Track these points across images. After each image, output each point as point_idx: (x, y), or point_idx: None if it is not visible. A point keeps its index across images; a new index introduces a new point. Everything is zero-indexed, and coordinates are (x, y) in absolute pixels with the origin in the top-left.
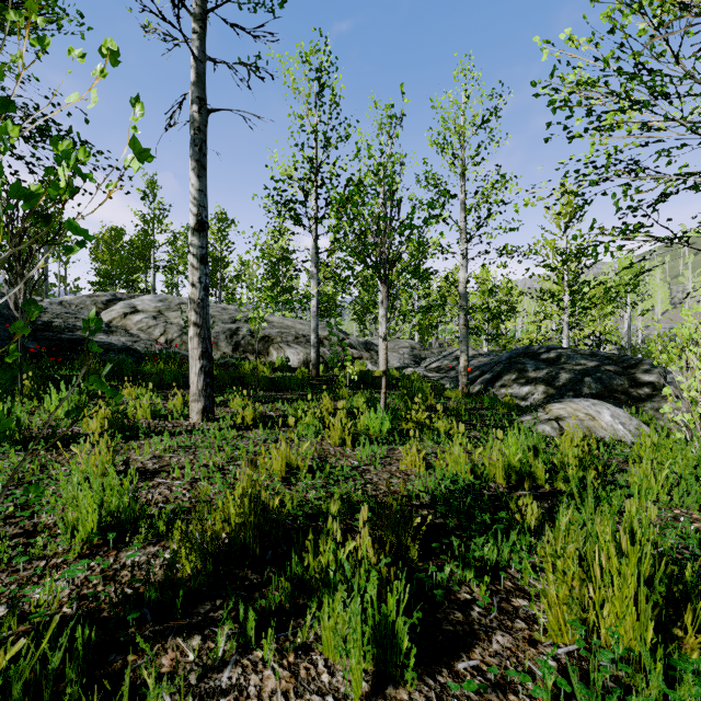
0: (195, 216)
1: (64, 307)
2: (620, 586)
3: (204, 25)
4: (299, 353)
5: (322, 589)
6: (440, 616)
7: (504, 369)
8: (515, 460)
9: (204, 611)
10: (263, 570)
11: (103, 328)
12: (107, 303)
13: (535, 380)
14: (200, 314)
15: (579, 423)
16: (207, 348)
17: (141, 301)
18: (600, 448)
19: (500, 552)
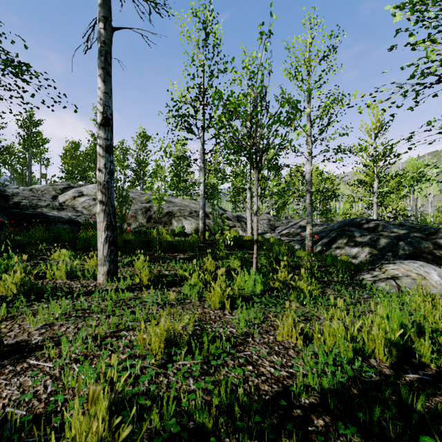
0: (101, 113)
1: (32, 192)
2: None
3: None
4: (192, 223)
5: None
6: None
7: (337, 235)
8: (395, 336)
9: None
10: None
11: (57, 206)
12: (63, 190)
13: (361, 243)
14: (106, 194)
15: (413, 281)
16: (111, 222)
17: (87, 188)
18: None
19: None
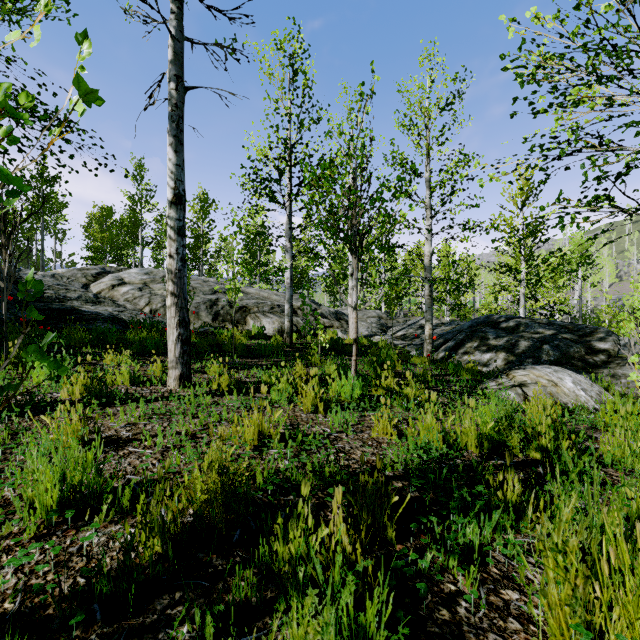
0: (172, 189)
1: (56, 279)
2: (633, 587)
3: (181, 6)
4: (274, 322)
5: (291, 591)
6: (424, 613)
7: (466, 337)
8: (487, 428)
9: (160, 607)
10: (229, 553)
11: (92, 298)
12: (97, 276)
13: (495, 348)
14: (178, 284)
15: (542, 389)
16: (184, 317)
17: (128, 274)
18: (565, 414)
19: (482, 533)
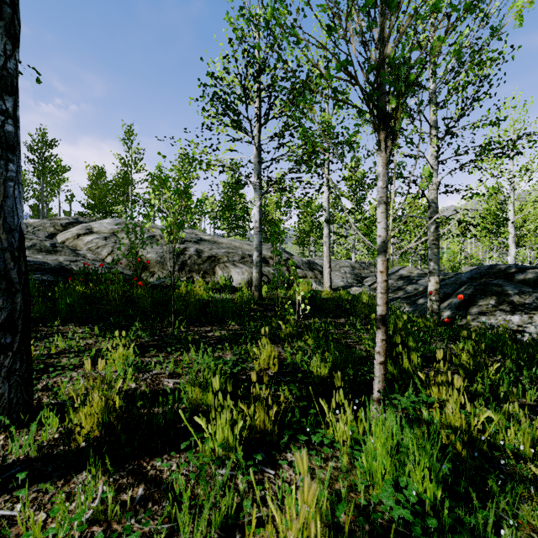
0: None
1: None
2: None
3: None
4: (244, 272)
5: None
6: None
7: (476, 292)
8: None
9: None
10: None
11: (47, 247)
12: (66, 226)
13: (524, 307)
14: None
15: None
16: (5, 270)
17: (100, 224)
18: None
19: None
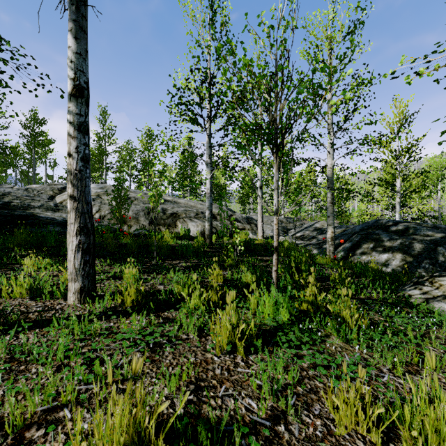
0: (72, 80)
1: (28, 192)
2: None
3: None
4: (198, 225)
5: None
6: None
7: (362, 239)
8: None
9: None
10: None
11: (52, 207)
12: (62, 190)
13: (391, 249)
14: (78, 187)
15: None
16: (86, 223)
17: None
18: None
19: None
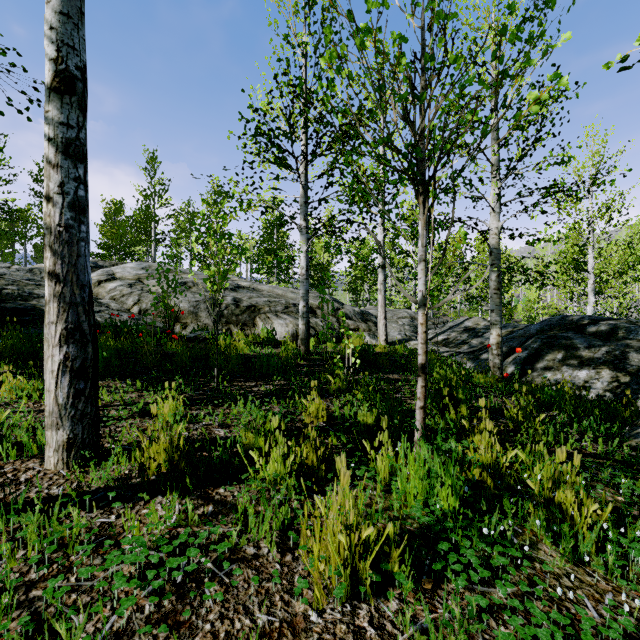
0: (52, 62)
1: (32, 274)
2: None
3: None
4: (288, 324)
5: None
6: None
7: (543, 346)
8: None
9: None
10: None
11: None
12: None
13: (592, 361)
14: (63, 256)
15: None
16: (79, 323)
17: (122, 269)
18: None
19: None
